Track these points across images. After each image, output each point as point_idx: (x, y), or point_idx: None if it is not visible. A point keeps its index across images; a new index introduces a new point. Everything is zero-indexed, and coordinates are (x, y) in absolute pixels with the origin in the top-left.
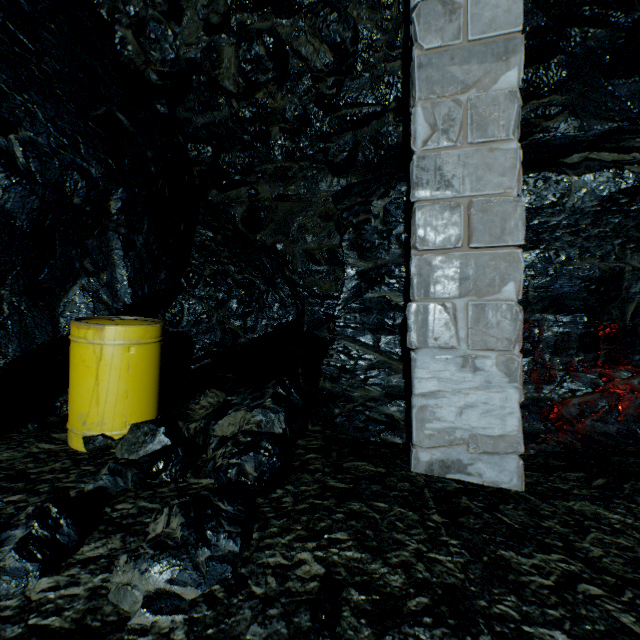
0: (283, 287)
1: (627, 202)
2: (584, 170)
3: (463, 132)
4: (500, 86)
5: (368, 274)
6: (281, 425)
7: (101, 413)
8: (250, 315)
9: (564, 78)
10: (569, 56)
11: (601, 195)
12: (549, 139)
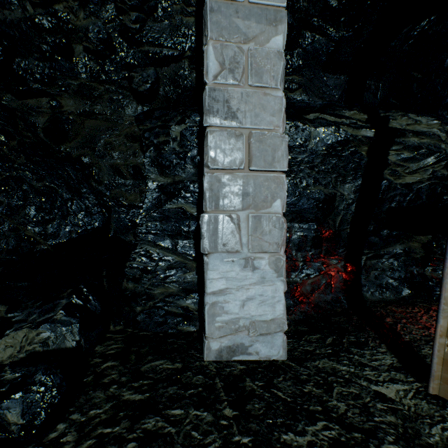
0: (89, 196)
1: (340, 150)
2: (318, 124)
3: (245, 75)
4: (271, 45)
5: (167, 188)
6: (74, 337)
7: None
8: (52, 222)
9: (301, 65)
10: (304, 51)
11: (327, 143)
12: (295, 102)
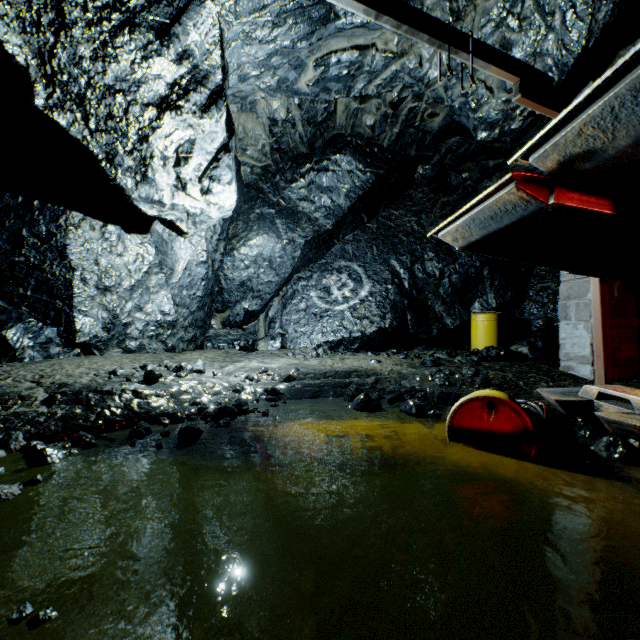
0: None
1: None
2: None
3: None
4: None
5: None
6: (525, 351)
7: (477, 342)
8: None
9: None
10: None
11: None
12: None
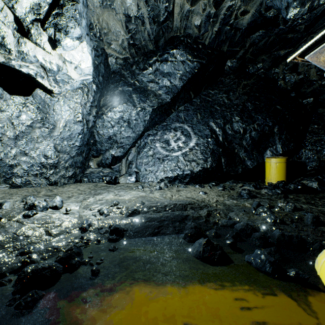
0: None
1: None
2: None
3: None
4: None
5: None
6: (315, 185)
7: (270, 177)
8: None
9: None
10: None
11: None
12: None
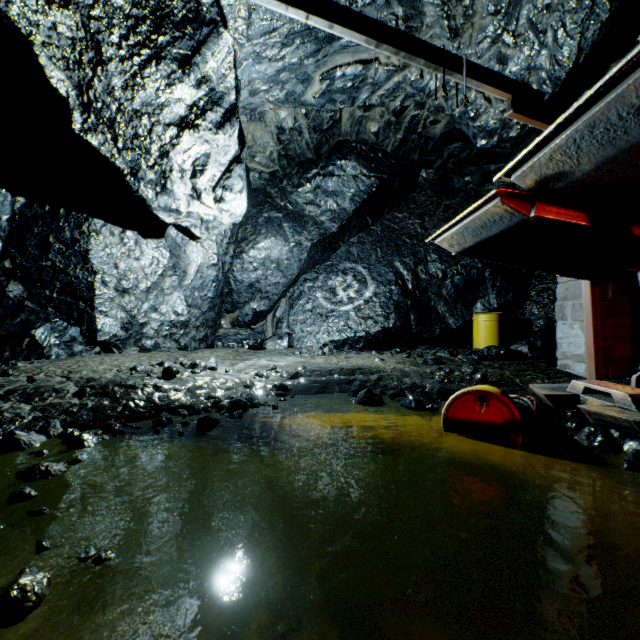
0: None
1: None
2: None
3: None
4: None
5: None
6: (525, 350)
7: (478, 341)
8: None
9: None
10: None
11: None
12: None
